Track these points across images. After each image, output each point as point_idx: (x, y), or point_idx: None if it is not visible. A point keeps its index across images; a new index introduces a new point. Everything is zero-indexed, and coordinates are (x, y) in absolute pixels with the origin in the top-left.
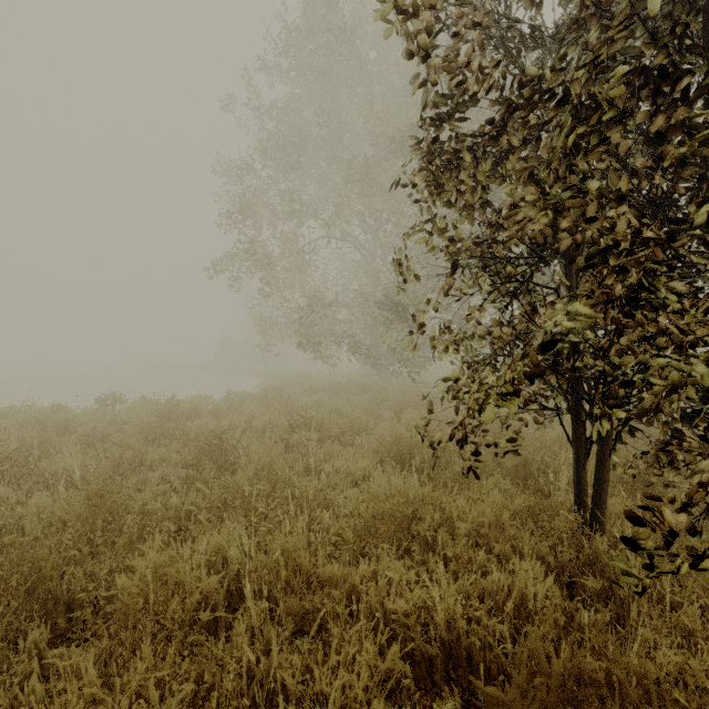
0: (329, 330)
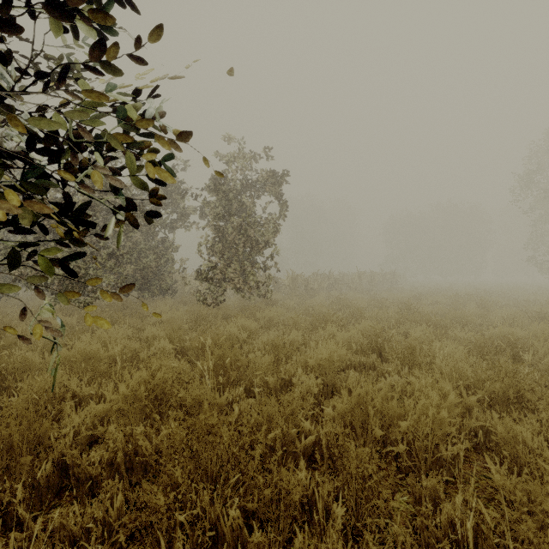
0: None
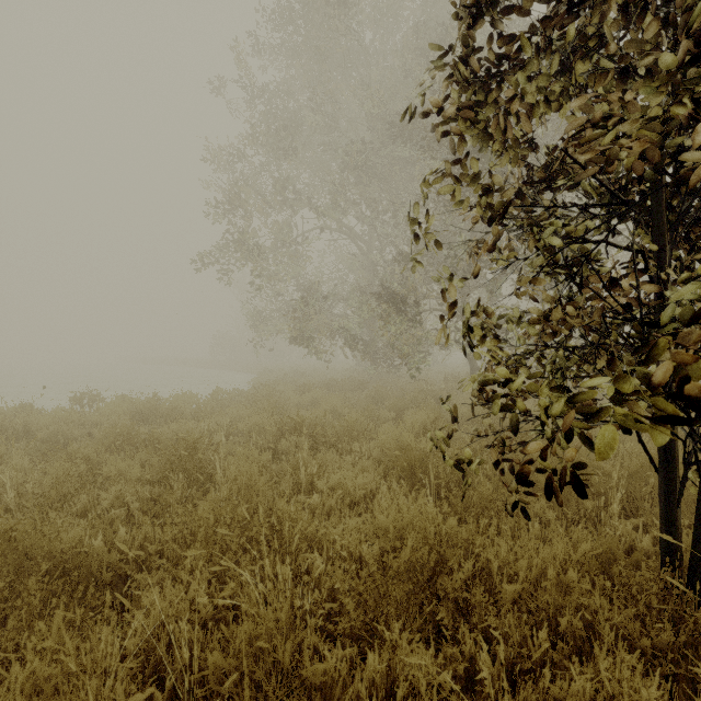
0: (324, 324)
